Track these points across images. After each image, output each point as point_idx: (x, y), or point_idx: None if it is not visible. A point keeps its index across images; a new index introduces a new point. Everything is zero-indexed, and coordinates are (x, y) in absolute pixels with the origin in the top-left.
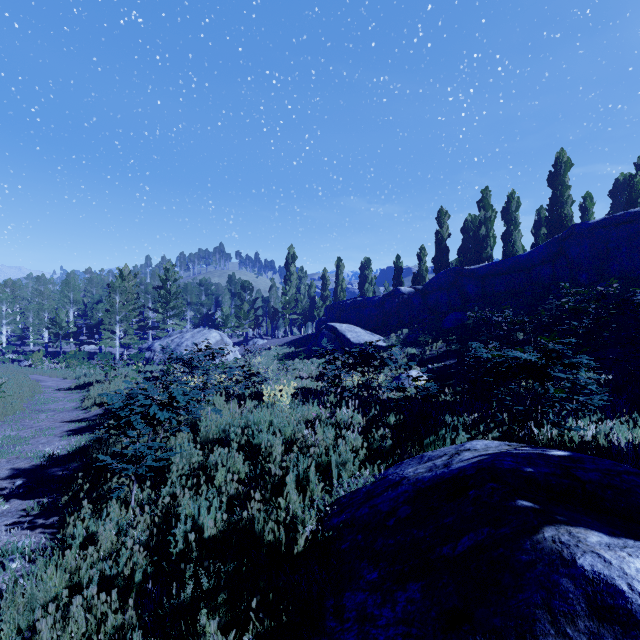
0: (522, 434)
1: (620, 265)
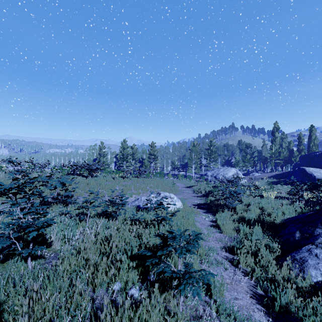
0: None
1: None
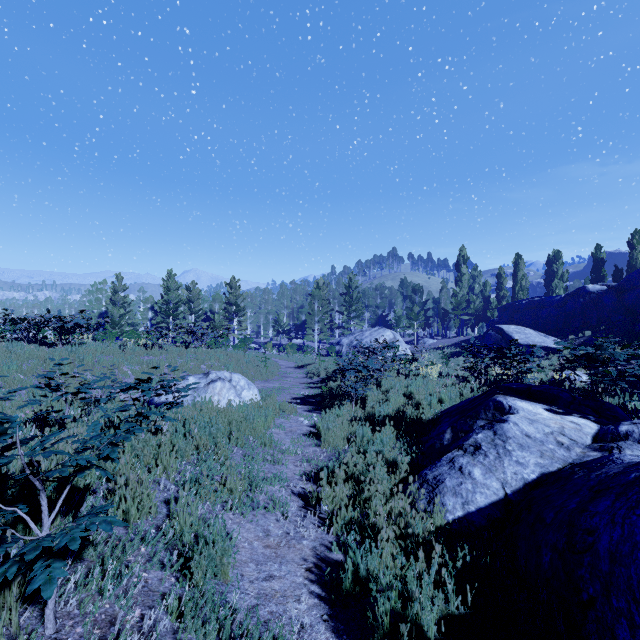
0: None
1: None
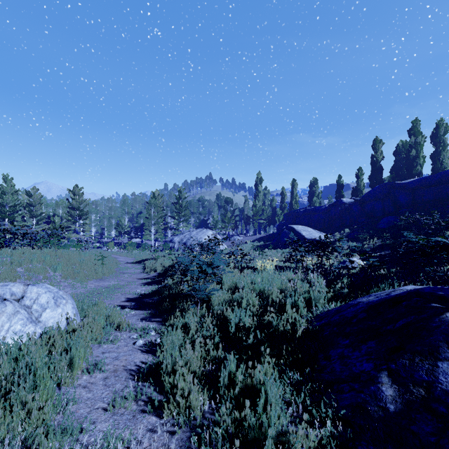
0: None
1: None
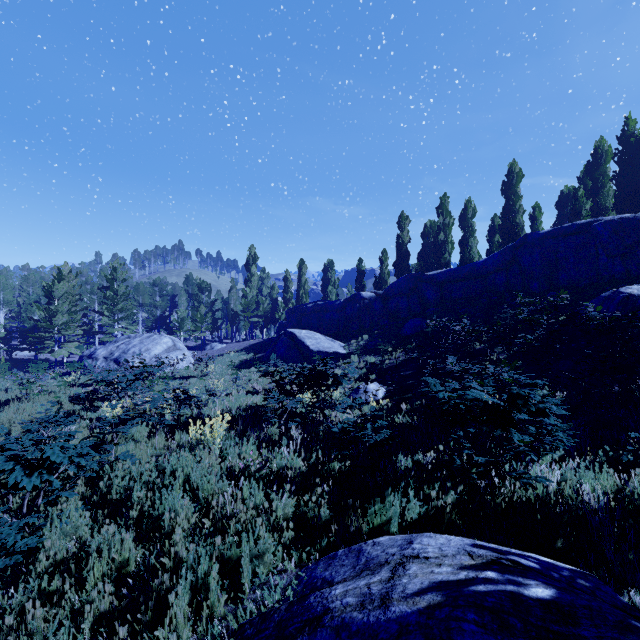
0: (482, 486)
1: (568, 275)
